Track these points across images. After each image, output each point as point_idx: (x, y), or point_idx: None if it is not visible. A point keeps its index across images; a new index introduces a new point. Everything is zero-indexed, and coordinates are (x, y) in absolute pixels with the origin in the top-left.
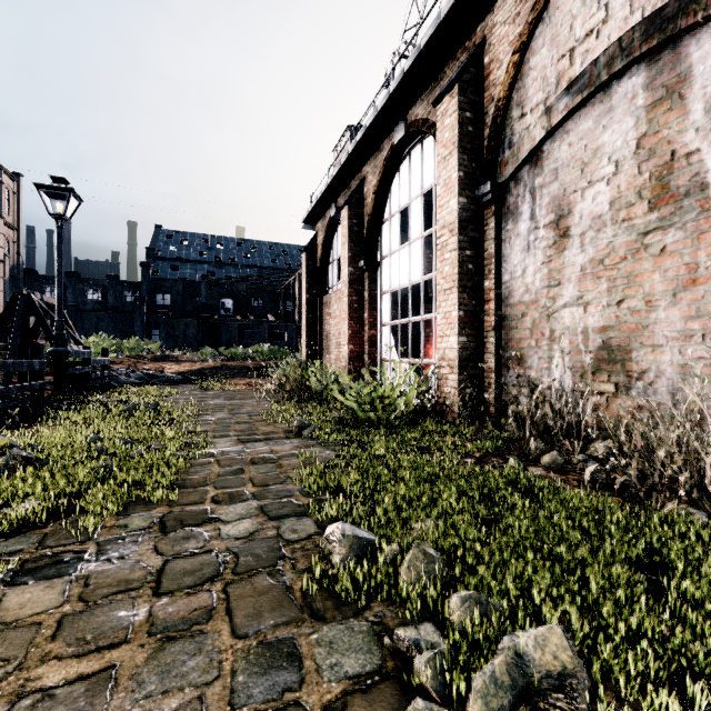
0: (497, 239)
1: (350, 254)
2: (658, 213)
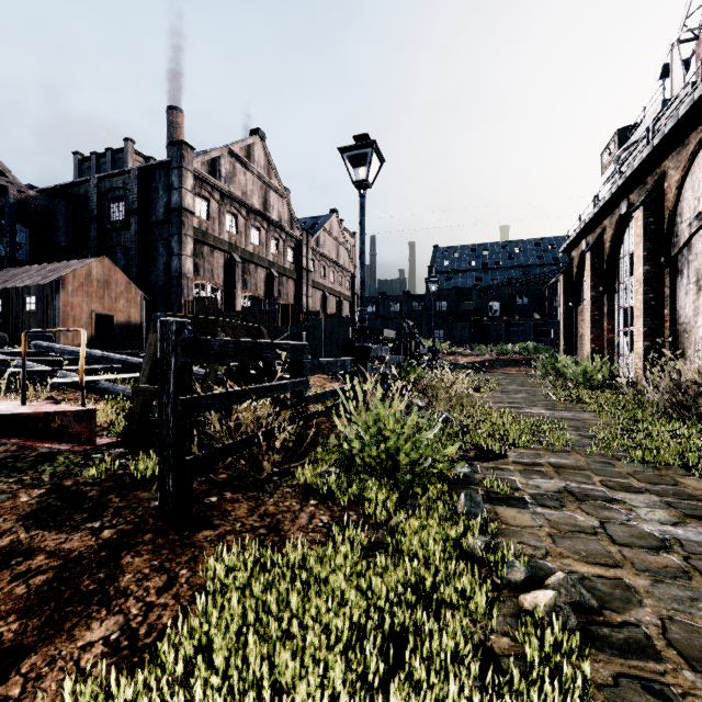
0: (671, 287)
1: (592, 284)
2: None
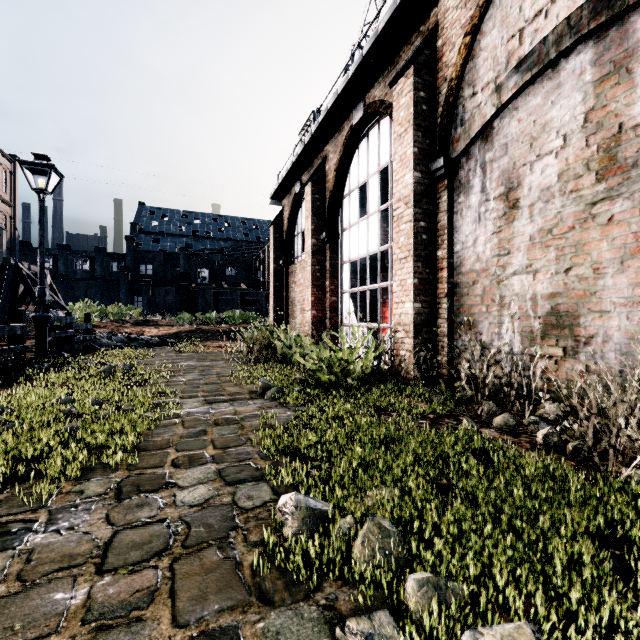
0: (449, 211)
1: (313, 227)
2: (605, 184)
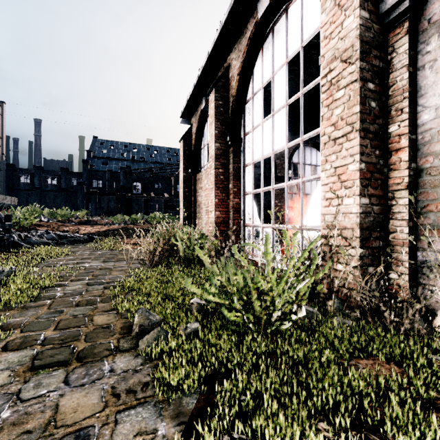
0: (411, 66)
1: (217, 132)
2: None
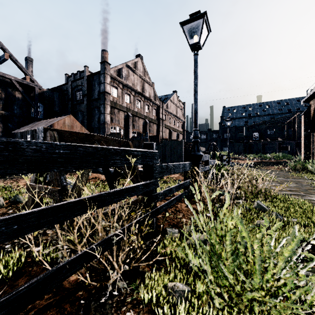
0: None
1: None
2: None
